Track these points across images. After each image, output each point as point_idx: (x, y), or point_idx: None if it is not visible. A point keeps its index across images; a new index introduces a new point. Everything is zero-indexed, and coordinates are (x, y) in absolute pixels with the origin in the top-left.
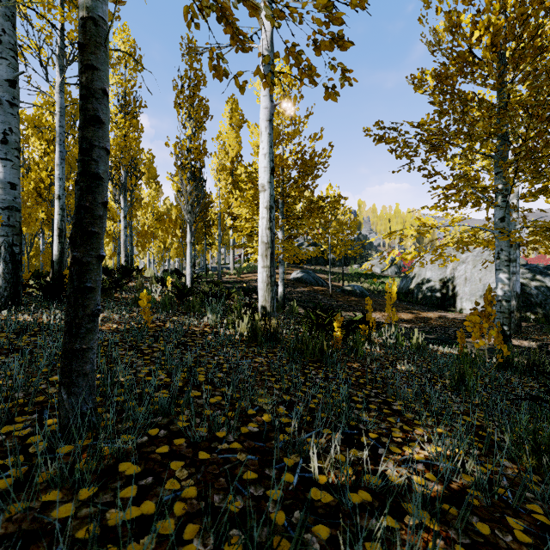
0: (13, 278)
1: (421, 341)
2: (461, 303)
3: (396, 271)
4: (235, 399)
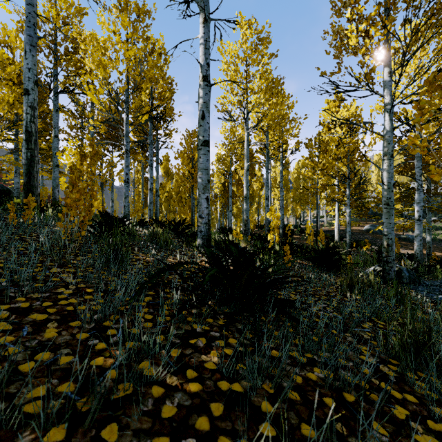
0: (283, 232)
1: None
2: None
3: None
4: None
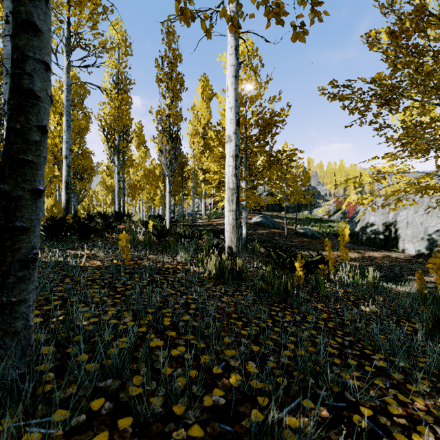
0: None
1: (378, 281)
2: (403, 244)
3: (341, 216)
4: (199, 350)
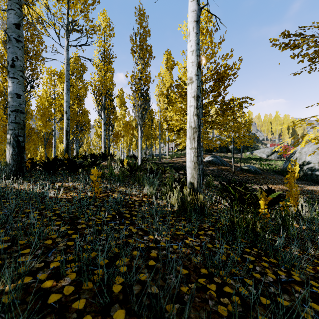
0: (18, 158)
1: None
2: None
3: (278, 156)
4: None
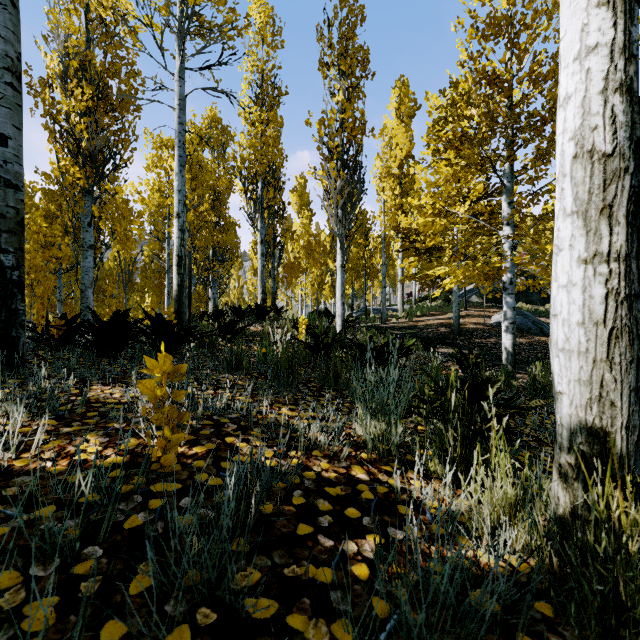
0: None
1: None
2: None
3: None
4: None
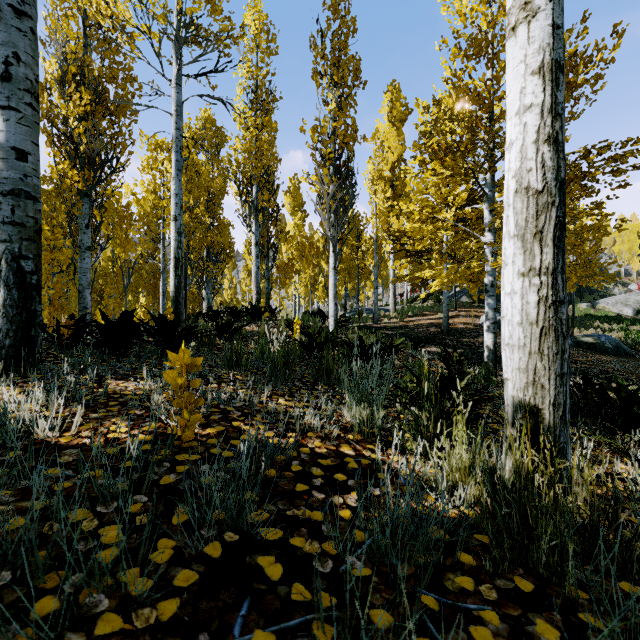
0: (20, 315)
1: None
2: None
3: None
4: None
